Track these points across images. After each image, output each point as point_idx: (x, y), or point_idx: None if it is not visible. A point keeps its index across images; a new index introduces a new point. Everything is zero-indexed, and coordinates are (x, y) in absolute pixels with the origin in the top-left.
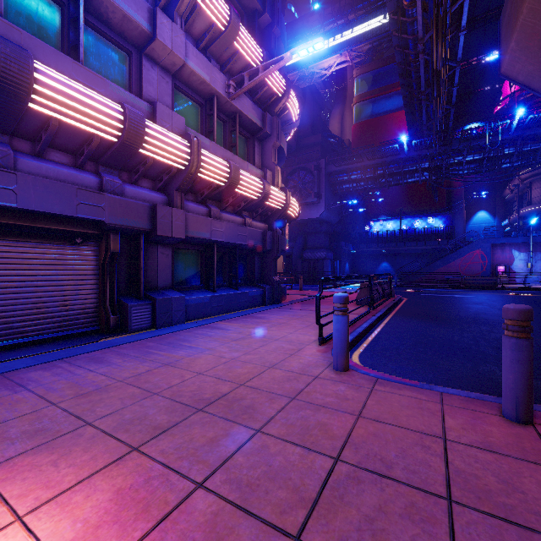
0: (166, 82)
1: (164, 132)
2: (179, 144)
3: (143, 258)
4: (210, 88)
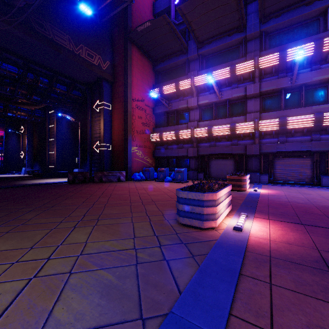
0: None
1: None
2: None
3: None
4: None
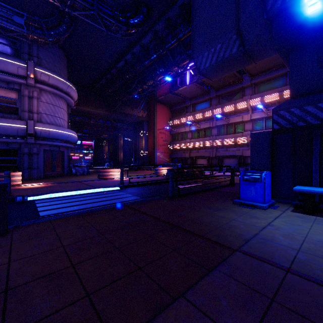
0: (250, 124)
1: (241, 138)
2: (244, 139)
3: (242, 160)
4: (261, 117)
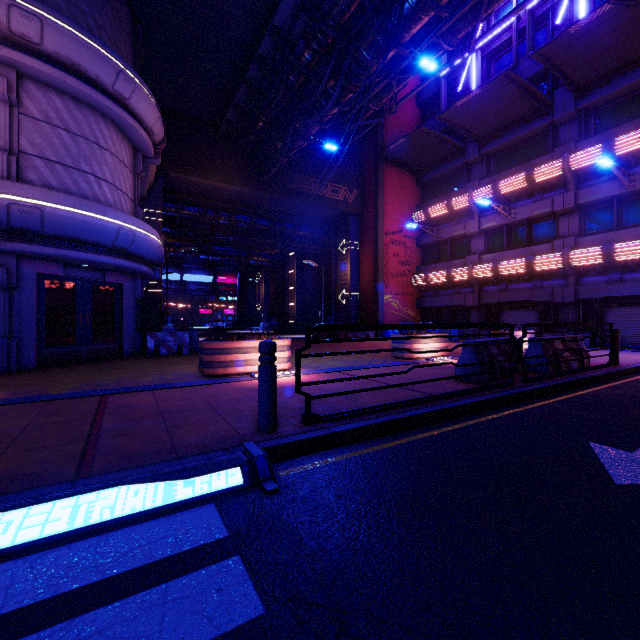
0: None
1: None
2: None
3: None
4: None
